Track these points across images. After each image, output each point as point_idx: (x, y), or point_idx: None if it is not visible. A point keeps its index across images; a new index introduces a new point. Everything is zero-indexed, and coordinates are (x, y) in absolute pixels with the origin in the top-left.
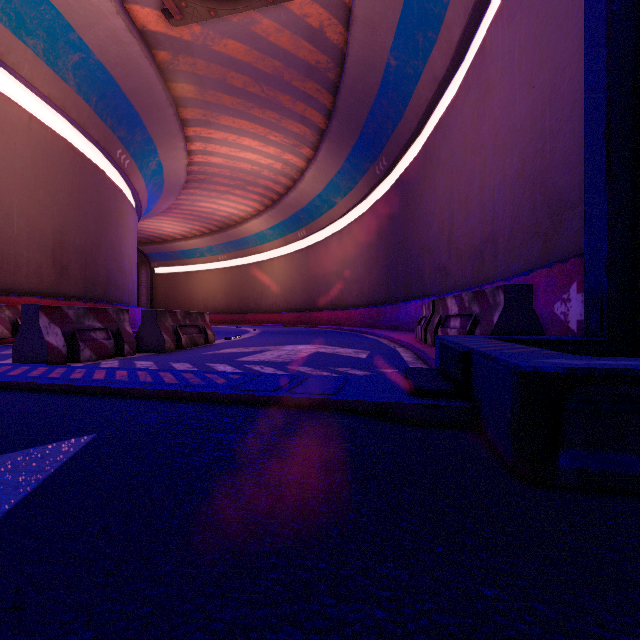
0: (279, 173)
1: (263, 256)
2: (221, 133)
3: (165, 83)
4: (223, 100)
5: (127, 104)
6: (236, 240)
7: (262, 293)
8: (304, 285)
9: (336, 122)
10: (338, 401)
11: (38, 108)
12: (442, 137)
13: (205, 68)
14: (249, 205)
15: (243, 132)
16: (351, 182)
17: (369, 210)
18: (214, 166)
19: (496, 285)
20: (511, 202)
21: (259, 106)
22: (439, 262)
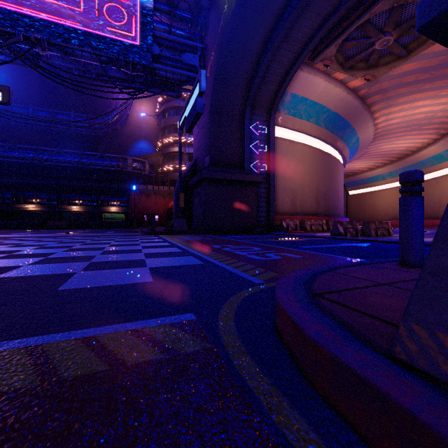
0: None
1: (440, 172)
2: (398, 107)
3: (363, 102)
4: (399, 91)
5: (343, 121)
6: (413, 164)
7: (439, 202)
8: None
9: None
10: (426, 244)
11: (310, 141)
12: None
13: (387, 84)
14: (424, 138)
15: (416, 100)
16: None
17: None
18: (393, 124)
19: None
20: None
21: (429, 82)
22: None
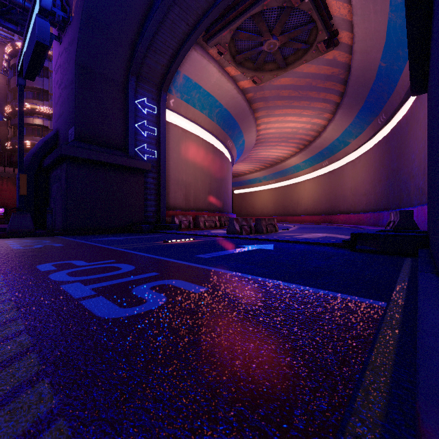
0: (309, 130)
1: (298, 179)
2: (275, 118)
3: (249, 106)
4: (277, 103)
5: (233, 120)
6: (280, 171)
7: (297, 203)
8: (327, 197)
9: (347, 98)
10: (323, 243)
11: (204, 134)
12: (420, 105)
13: (269, 93)
14: (289, 150)
15: (287, 114)
16: (360, 129)
17: (374, 146)
18: (270, 134)
19: None
20: None
21: (297, 100)
22: (418, 185)
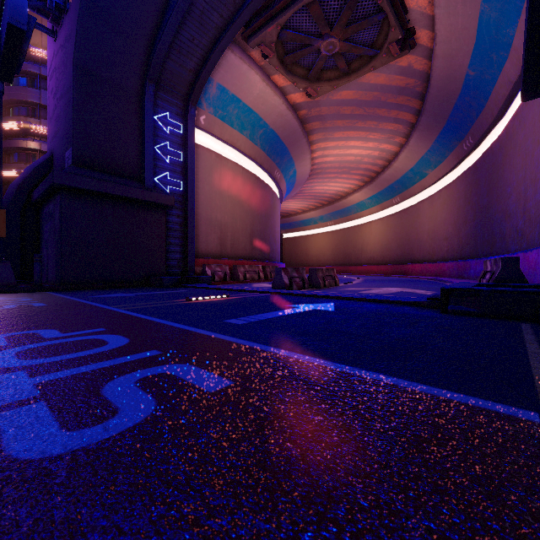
0: (376, 158)
1: (362, 220)
2: (334, 142)
3: (302, 126)
4: (337, 124)
5: (282, 144)
6: (341, 209)
7: (362, 249)
8: (398, 242)
9: (424, 118)
10: (401, 301)
11: (244, 162)
12: (518, 125)
13: (326, 110)
14: (352, 183)
15: (349, 138)
16: (440, 157)
17: (458, 178)
18: (328, 163)
19: (537, 250)
20: None
21: (362, 120)
22: (516, 225)
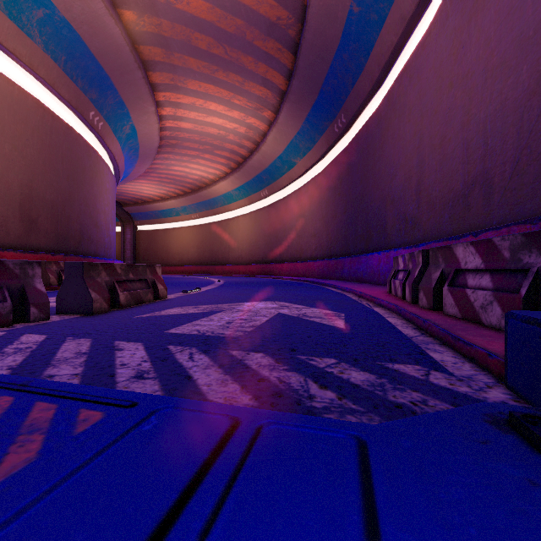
0: (243, 137)
1: (230, 214)
2: (189, 98)
3: (132, 45)
4: (189, 63)
5: (97, 66)
6: (206, 200)
7: (229, 247)
8: (266, 240)
9: (296, 82)
10: None
11: (5, 65)
12: (409, 81)
13: (170, 29)
14: (217, 168)
15: (209, 96)
16: (310, 142)
17: (327, 168)
18: (184, 131)
19: (506, 230)
20: (516, 130)
21: (223, 69)
22: (405, 212)
